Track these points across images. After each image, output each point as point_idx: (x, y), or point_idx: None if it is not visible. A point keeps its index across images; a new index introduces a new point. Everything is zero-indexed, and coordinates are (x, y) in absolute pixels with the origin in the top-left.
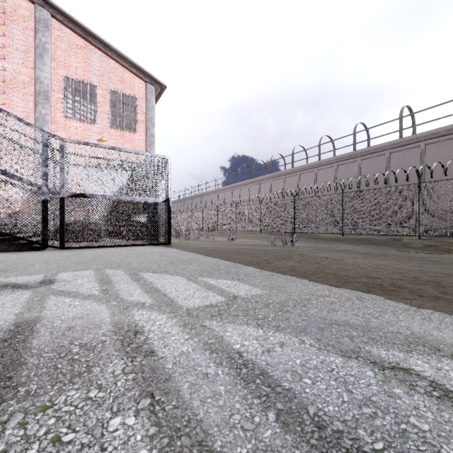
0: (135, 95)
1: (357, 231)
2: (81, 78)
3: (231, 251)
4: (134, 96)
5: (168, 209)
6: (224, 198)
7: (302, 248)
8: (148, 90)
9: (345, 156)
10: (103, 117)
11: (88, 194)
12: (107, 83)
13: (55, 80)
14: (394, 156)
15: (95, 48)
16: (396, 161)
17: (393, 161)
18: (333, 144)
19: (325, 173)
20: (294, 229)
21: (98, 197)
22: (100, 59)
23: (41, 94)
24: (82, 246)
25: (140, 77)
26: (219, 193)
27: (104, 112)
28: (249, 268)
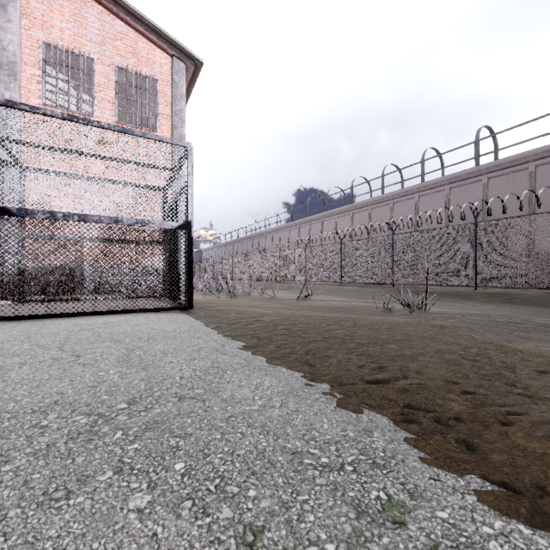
0: (155, 75)
1: (502, 283)
2: (68, 46)
3: (313, 331)
4: (154, 77)
5: (188, 242)
6: (288, 238)
7: (458, 321)
8: (176, 68)
9: (462, 175)
10: (105, 108)
11: (15, 208)
12: (112, 55)
13: (27, 47)
14: (543, 171)
15: (92, 0)
16: (545, 177)
17: (542, 177)
18: (441, 160)
19: (431, 199)
20: (392, 279)
21: (39, 214)
22: (101, 17)
23: (3, 67)
24: (1, 316)
25: (163, 49)
26: (282, 232)
27: (106, 99)
28: (495, 547)
